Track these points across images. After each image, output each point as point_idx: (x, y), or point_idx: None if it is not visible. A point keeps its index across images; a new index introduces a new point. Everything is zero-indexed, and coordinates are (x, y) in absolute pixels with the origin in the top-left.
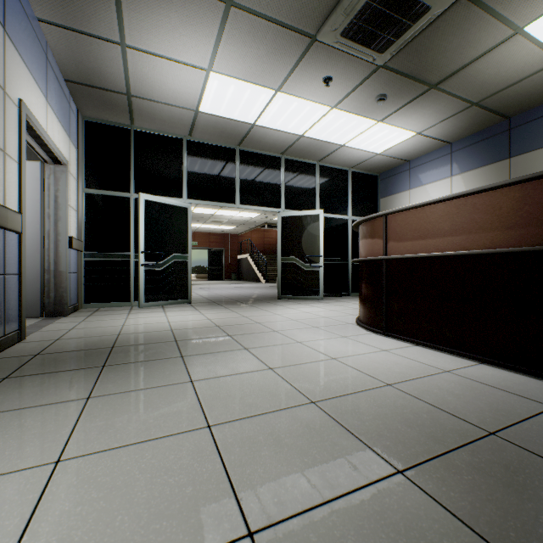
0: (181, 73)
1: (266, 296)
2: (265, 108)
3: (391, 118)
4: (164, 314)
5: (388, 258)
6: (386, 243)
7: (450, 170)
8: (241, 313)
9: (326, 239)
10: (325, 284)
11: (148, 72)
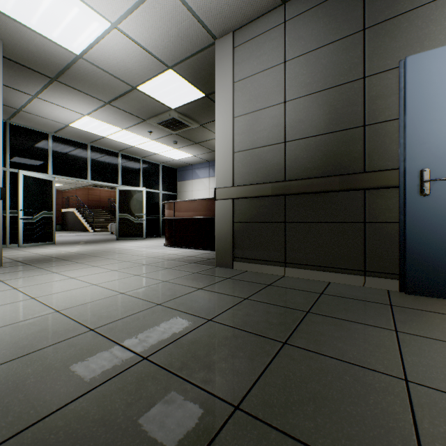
0: (67, 112)
1: (107, 239)
2: (115, 133)
3: (181, 149)
4: (49, 249)
5: (175, 218)
6: (175, 212)
7: (209, 174)
8: (101, 246)
9: (147, 204)
10: (146, 231)
11: (43, 107)
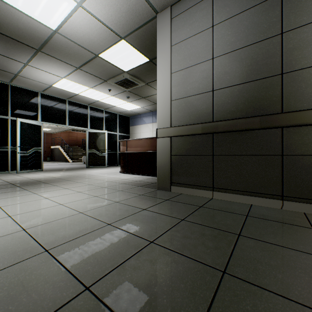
0: (50, 76)
1: (80, 167)
2: (84, 91)
3: (132, 102)
4: (37, 174)
5: (127, 152)
6: (127, 148)
7: (152, 120)
8: (75, 172)
9: (108, 142)
10: (108, 161)
11: (33, 72)
